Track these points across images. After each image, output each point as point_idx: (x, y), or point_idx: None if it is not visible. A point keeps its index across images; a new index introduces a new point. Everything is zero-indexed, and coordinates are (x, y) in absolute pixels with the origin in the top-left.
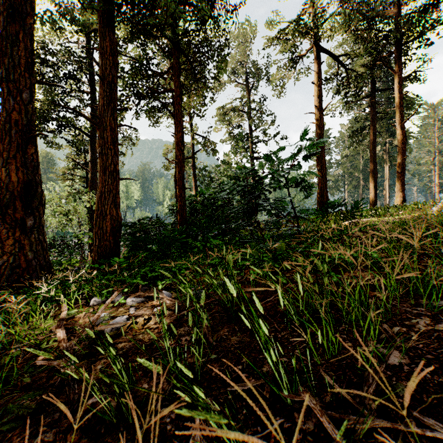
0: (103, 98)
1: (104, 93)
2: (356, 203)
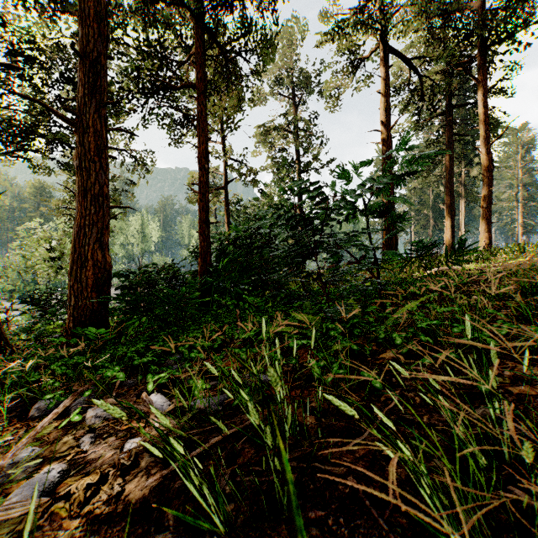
0: (83, 86)
1: (84, 78)
2: (460, 242)
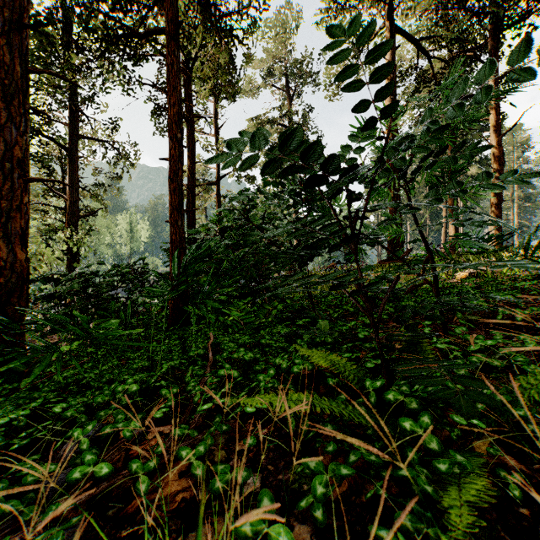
0: None
1: None
2: None
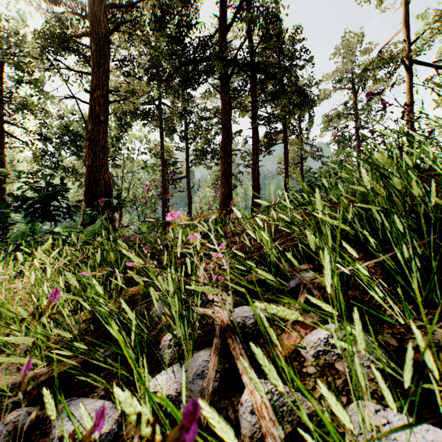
0: (254, 157)
1: (254, 155)
2: None
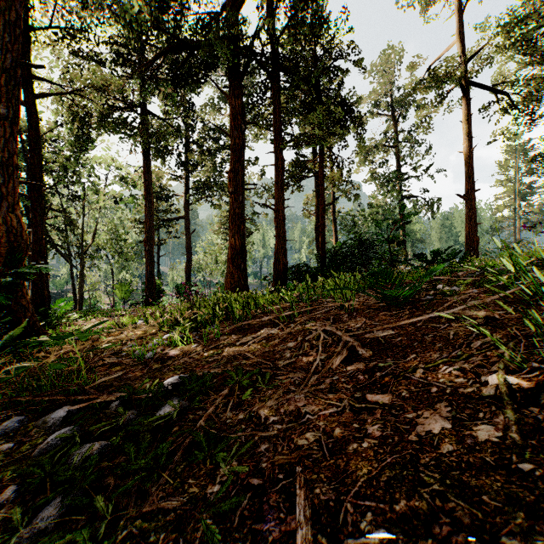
0: (278, 195)
1: (278, 192)
2: (435, 251)
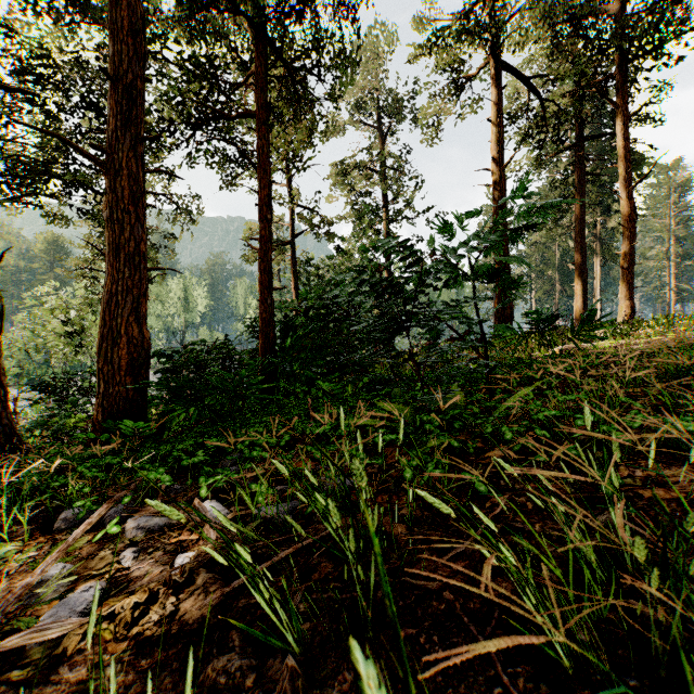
0: (115, 116)
1: (116, 107)
2: (590, 313)
